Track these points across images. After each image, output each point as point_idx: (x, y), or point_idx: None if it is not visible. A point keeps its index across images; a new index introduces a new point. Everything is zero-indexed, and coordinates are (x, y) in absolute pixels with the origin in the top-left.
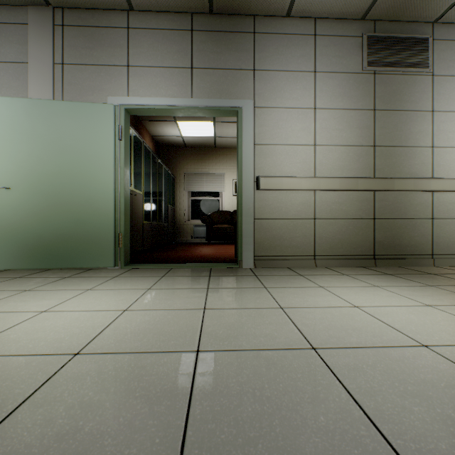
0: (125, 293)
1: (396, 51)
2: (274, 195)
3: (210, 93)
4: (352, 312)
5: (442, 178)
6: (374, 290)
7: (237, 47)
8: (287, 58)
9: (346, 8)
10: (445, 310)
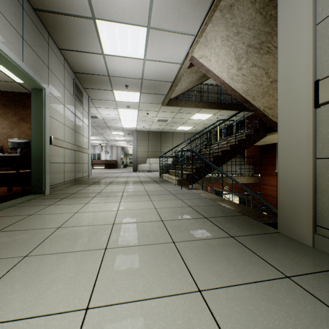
0: (93, 205)
1: (79, 93)
2: (54, 148)
3: (32, 67)
4: (128, 189)
5: (85, 148)
6: (111, 187)
7: (43, 46)
8: (58, 71)
9: (76, 67)
10: (128, 185)
